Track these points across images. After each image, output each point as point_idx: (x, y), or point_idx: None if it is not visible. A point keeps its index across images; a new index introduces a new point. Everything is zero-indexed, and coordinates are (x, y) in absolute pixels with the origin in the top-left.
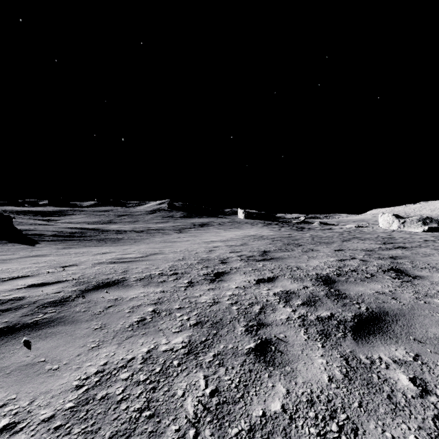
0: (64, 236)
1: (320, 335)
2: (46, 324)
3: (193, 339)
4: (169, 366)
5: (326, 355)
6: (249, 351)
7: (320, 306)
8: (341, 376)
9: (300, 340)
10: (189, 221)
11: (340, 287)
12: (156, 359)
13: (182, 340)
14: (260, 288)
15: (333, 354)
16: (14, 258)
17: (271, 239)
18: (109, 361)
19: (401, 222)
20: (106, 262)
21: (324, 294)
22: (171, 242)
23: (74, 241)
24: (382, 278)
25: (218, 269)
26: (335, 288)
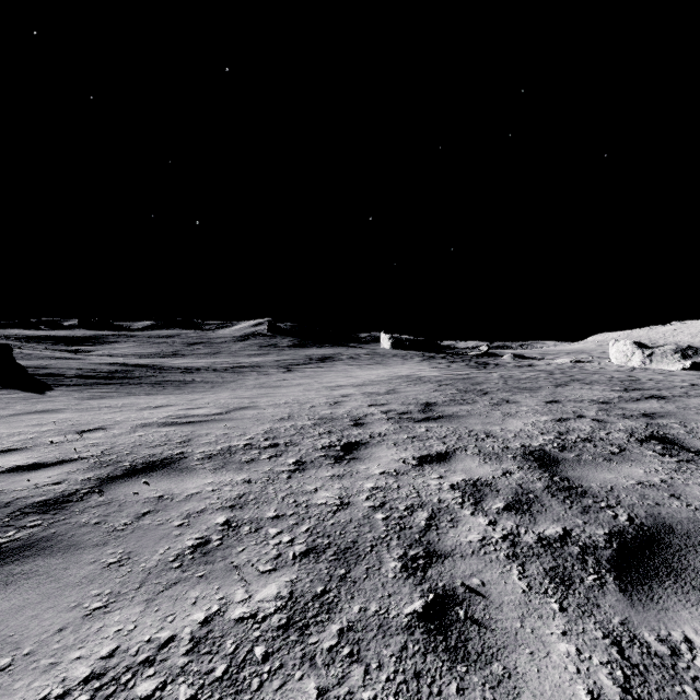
0: (96, 377)
1: (552, 581)
2: (15, 554)
3: (298, 591)
4: (245, 661)
5: (574, 632)
6: (412, 621)
7: (541, 512)
8: (616, 693)
9: (514, 593)
10: (303, 353)
11: (570, 472)
12: (220, 640)
13: (277, 592)
14: (425, 474)
15: (586, 631)
16: (3, 416)
17: (436, 382)
18: (120, 648)
19: (646, 354)
20: (157, 423)
21: (543, 487)
22: (272, 387)
23: (112, 385)
24: (641, 455)
25: (349, 436)
26: (562, 475)
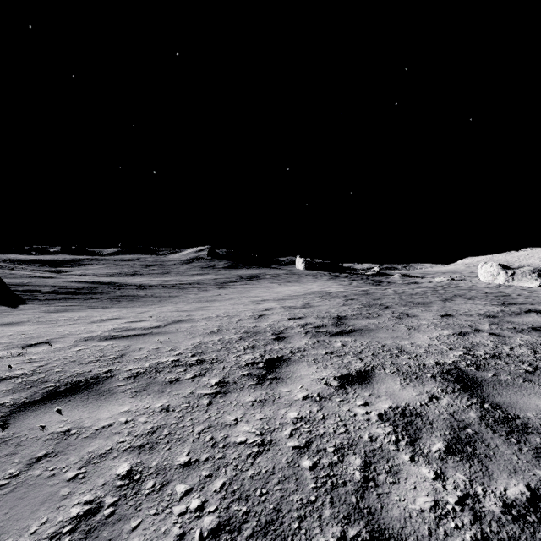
0: (65, 293)
1: None
2: None
3: None
4: None
5: None
6: None
7: (490, 458)
8: None
9: None
10: (235, 273)
11: (497, 396)
12: None
13: None
14: (349, 400)
15: None
16: None
17: (343, 297)
18: None
19: (509, 274)
20: (100, 336)
21: (478, 419)
22: (208, 301)
23: (77, 299)
24: None
25: (271, 351)
26: (490, 400)
